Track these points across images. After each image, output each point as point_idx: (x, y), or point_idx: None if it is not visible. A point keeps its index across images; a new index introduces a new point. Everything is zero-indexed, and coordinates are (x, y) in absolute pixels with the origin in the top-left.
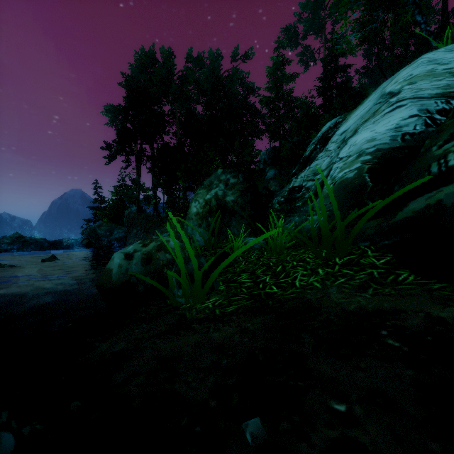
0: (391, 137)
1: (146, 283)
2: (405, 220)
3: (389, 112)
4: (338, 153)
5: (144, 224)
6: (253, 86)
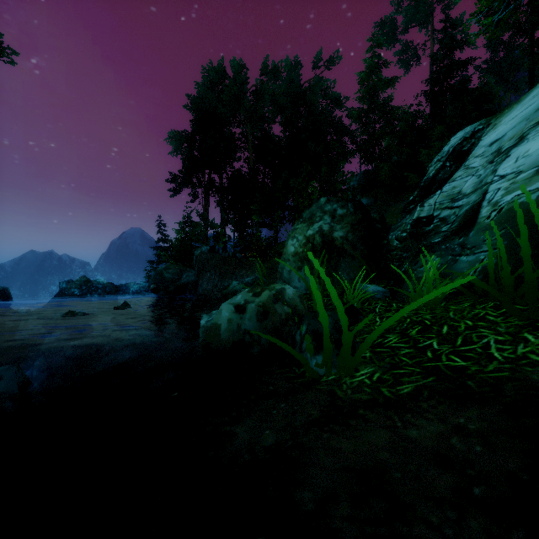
0: None
1: (262, 343)
2: None
3: None
4: (493, 170)
5: (219, 266)
6: (340, 98)
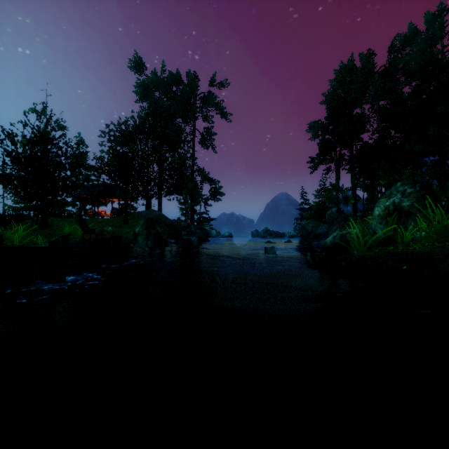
0: None
1: (341, 247)
2: None
3: None
4: None
5: (342, 222)
6: None
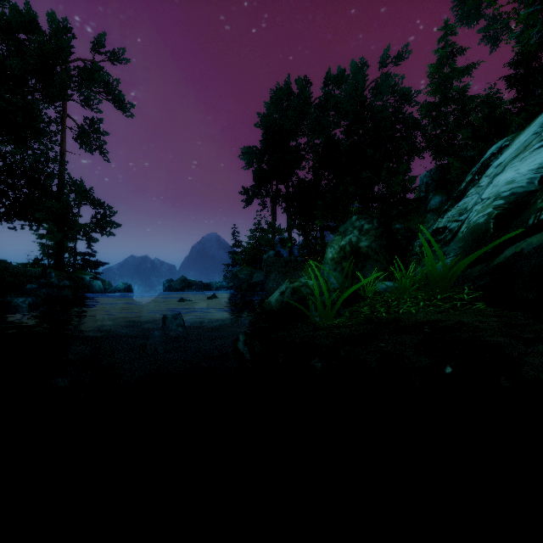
0: (528, 179)
1: (293, 309)
2: (498, 264)
3: (537, 148)
4: (482, 193)
5: (282, 268)
6: (409, 92)
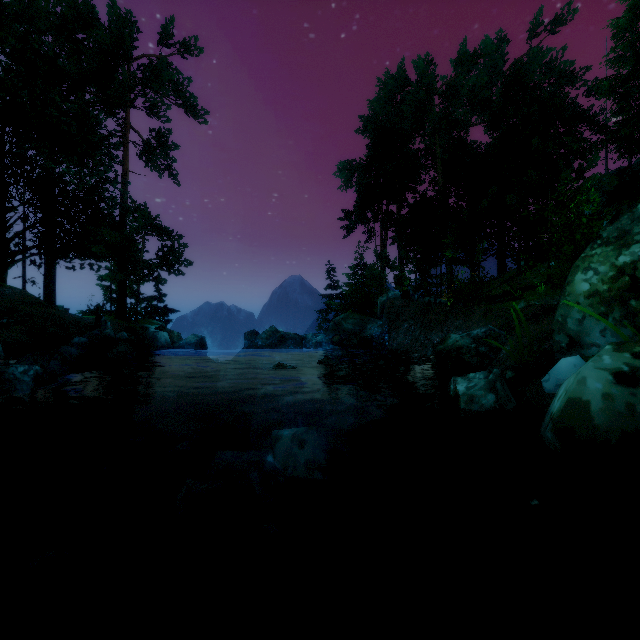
0: None
1: None
2: None
3: None
4: None
5: (420, 315)
6: (573, 69)
